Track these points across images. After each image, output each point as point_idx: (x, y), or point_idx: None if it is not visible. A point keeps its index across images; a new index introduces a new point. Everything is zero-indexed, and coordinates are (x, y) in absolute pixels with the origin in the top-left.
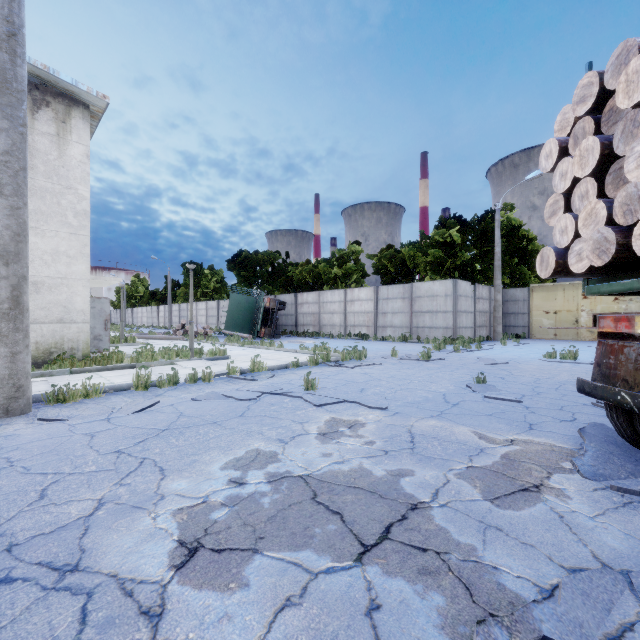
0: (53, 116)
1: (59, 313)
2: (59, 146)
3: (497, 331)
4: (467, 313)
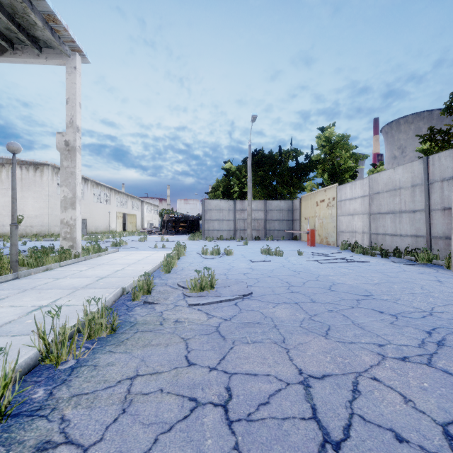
0: (40, 171)
1: (41, 223)
2: (41, 178)
3: (247, 233)
4: (221, 221)
